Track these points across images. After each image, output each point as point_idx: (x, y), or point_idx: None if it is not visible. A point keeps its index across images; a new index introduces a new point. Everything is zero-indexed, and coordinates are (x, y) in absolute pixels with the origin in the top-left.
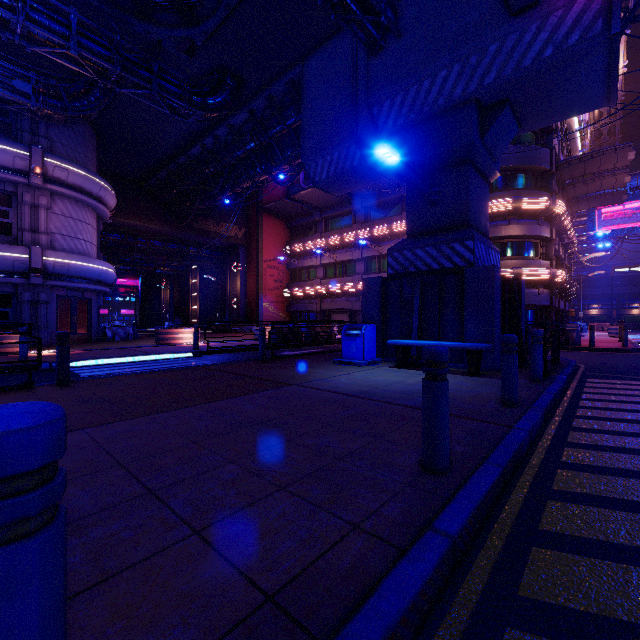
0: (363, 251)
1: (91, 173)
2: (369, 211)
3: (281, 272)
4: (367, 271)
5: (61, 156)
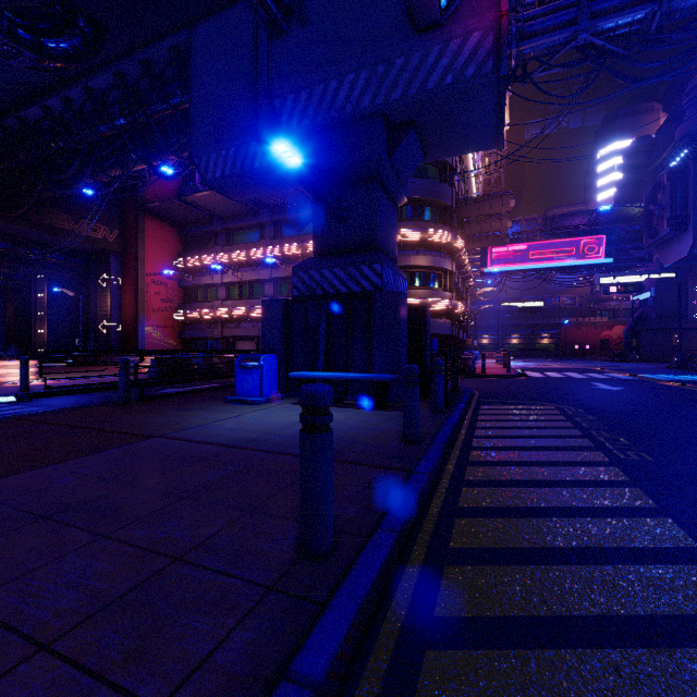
0: (273, 271)
1: None
2: (279, 226)
3: (171, 290)
4: (277, 294)
5: None
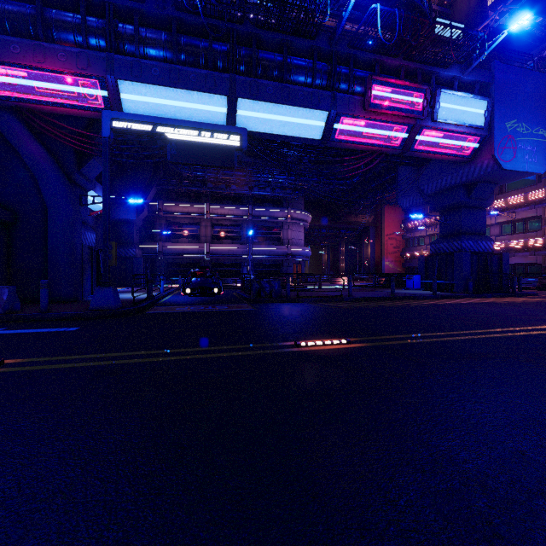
0: None
1: (304, 212)
2: None
3: (398, 241)
4: None
5: (294, 207)
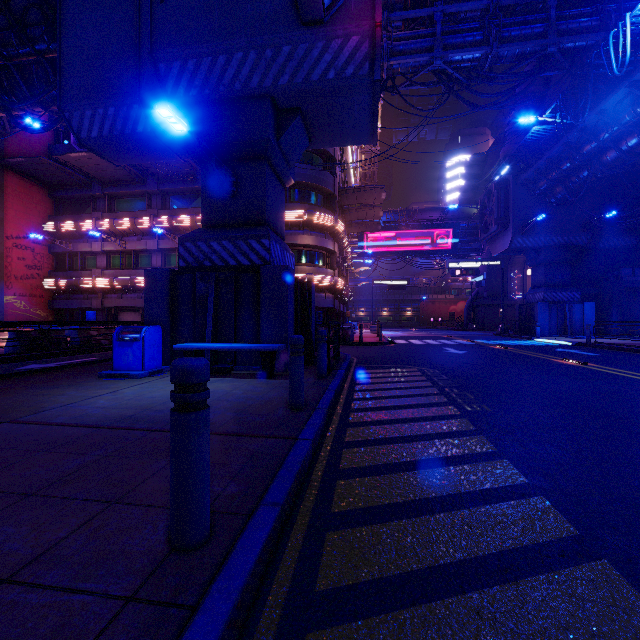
0: (160, 241)
1: None
2: (168, 197)
3: (39, 255)
4: (165, 265)
5: None
